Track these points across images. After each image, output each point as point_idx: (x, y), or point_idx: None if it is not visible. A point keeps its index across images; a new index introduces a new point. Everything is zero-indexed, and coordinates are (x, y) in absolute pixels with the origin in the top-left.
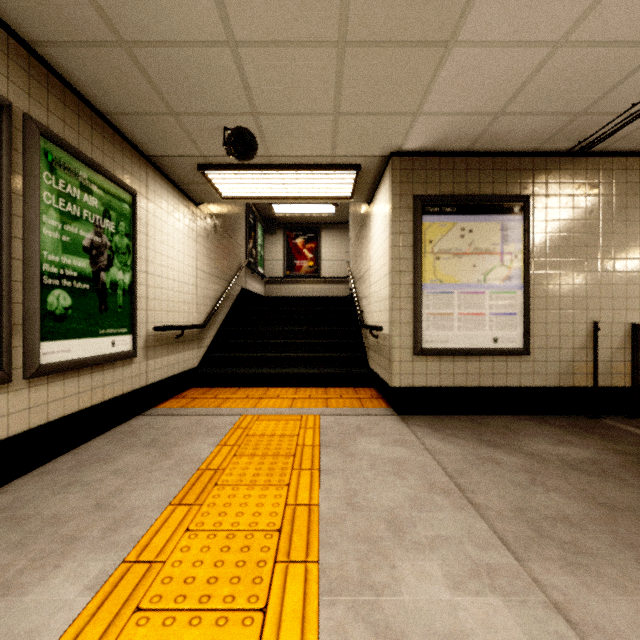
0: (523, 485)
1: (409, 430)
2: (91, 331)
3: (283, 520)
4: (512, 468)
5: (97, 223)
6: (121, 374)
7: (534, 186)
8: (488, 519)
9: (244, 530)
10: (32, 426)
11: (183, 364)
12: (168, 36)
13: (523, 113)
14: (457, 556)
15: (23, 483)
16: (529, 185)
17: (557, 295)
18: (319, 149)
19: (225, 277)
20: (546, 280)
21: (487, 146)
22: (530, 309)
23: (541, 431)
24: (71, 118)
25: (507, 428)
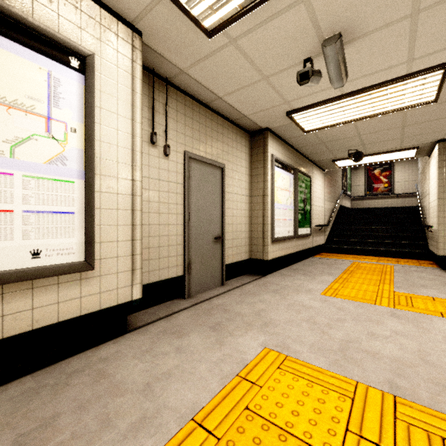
0: None
1: None
2: (303, 226)
3: (380, 280)
4: None
5: (304, 191)
6: (307, 241)
7: None
8: None
9: (368, 279)
10: (295, 251)
11: (320, 241)
12: (337, 139)
13: None
14: (444, 291)
15: (295, 266)
16: None
17: None
18: (393, 147)
19: (333, 201)
20: None
21: None
22: None
23: None
24: (300, 162)
25: None
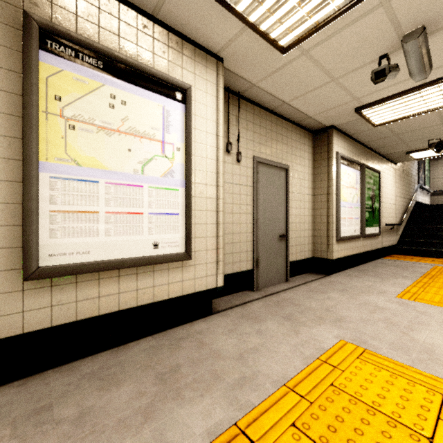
0: None
1: None
2: (371, 225)
3: None
4: None
5: (372, 188)
6: (376, 241)
7: None
8: None
9: None
10: (362, 251)
11: (391, 242)
12: (415, 129)
13: None
14: None
15: (361, 267)
16: None
17: None
18: None
19: (407, 197)
20: None
21: None
22: None
23: None
24: (367, 157)
25: None
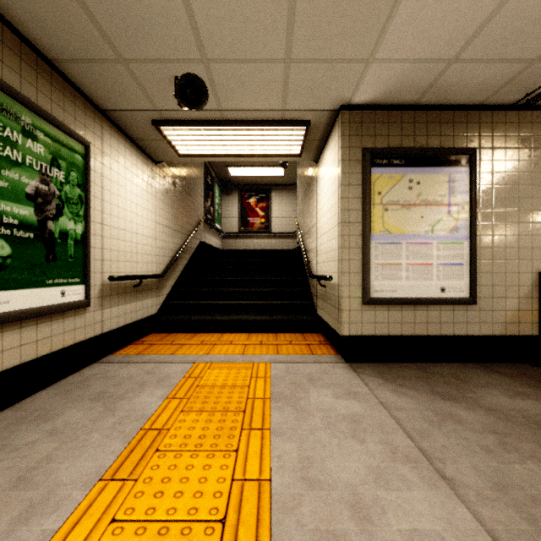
0: (494, 451)
1: (360, 380)
2: (36, 281)
3: (228, 504)
4: (476, 427)
5: (43, 171)
6: (73, 324)
7: (480, 139)
8: (468, 502)
9: (181, 520)
10: None
11: (141, 312)
12: None
13: (477, 60)
14: None
15: None
16: (475, 138)
17: (503, 245)
18: (270, 102)
19: (184, 231)
20: (492, 231)
21: (435, 99)
22: (476, 259)
23: (492, 381)
24: (11, 59)
25: (457, 377)
